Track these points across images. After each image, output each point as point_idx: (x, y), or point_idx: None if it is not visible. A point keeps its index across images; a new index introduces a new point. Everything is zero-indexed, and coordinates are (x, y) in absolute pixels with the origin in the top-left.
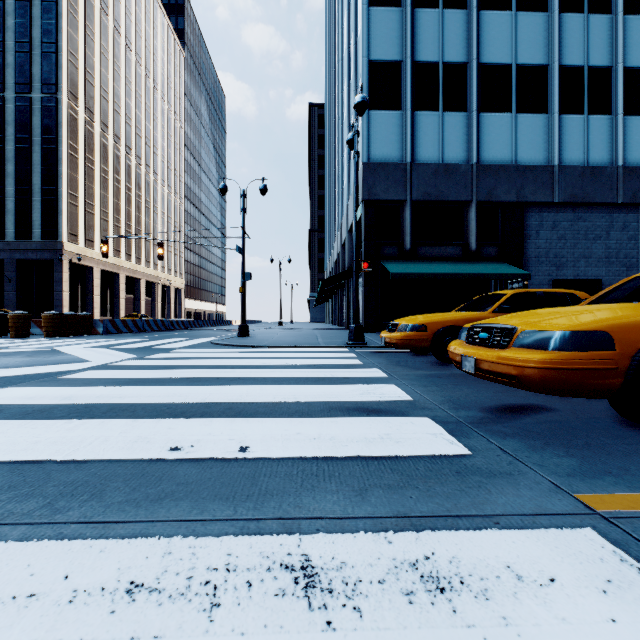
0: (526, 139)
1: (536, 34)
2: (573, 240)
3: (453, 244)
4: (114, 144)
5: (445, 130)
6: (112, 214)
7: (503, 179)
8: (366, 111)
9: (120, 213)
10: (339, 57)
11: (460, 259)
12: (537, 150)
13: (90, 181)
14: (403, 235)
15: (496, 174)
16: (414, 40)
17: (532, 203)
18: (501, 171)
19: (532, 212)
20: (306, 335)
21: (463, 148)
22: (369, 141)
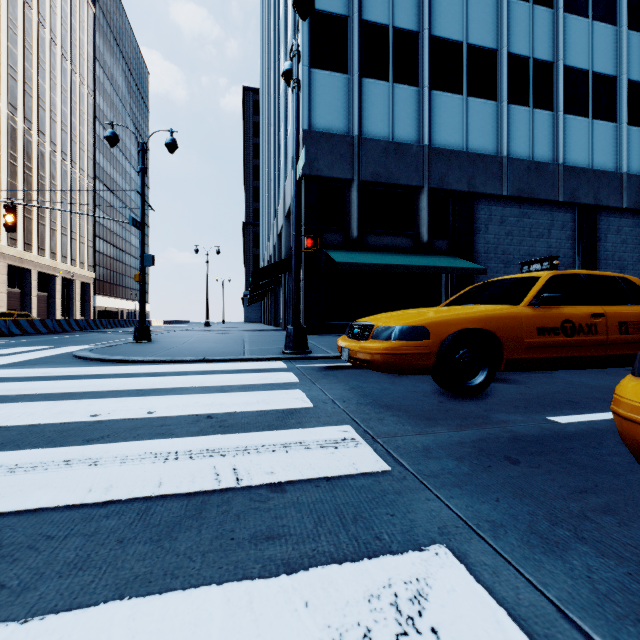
0: (477, 125)
1: (486, 15)
2: (519, 237)
3: (404, 234)
4: None
5: (395, 104)
6: None
7: (455, 166)
8: (307, 68)
9: None
10: (275, 26)
11: (411, 251)
12: (487, 139)
13: None
14: (349, 221)
15: (448, 159)
16: None
17: (482, 195)
18: (453, 157)
19: (482, 205)
20: (230, 339)
21: (414, 127)
22: (310, 105)
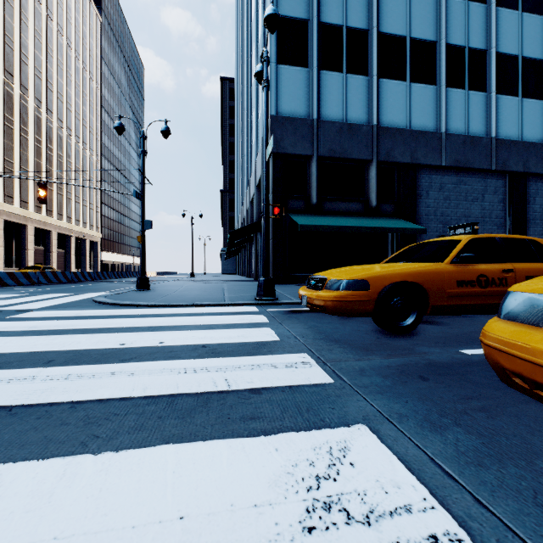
0: (418, 107)
1: (427, 12)
2: (456, 201)
3: (355, 200)
4: (20, 94)
5: (348, 91)
6: (18, 165)
7: (399, 142)
8: (274, 64)
9: (28, 164)
10: (248, 27)
11: (362, 214)
12: (427, 118)
13: None
14: (310, 189)
15: (393, 136)
16: (320, 1)
17: (423, 165)
18: (398, 134)
19: (423, 174)
20: (212, 288)
21: (364, 110)
22: (277, 95)
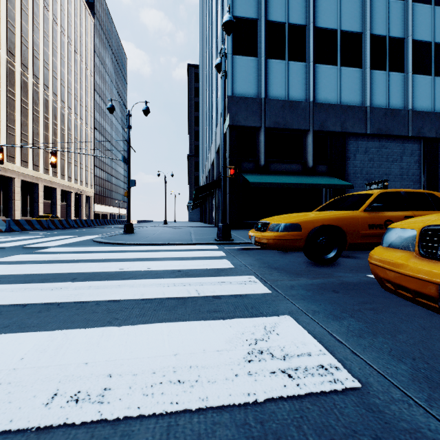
0: (347, 86)
1: (354, 9)
2: (379, 162)
3: (296, 162)
4: (33, 82)
5: (290, 75)
6: (31, 137)
7: (331, 114)
8: (230, 55)
9: (39, 136)
10: (209, 25)
11: (301, 173)
12: (355, 95)
13: (11, 109)
14: (259, 154)
15: (326, 110)
16: (267, 4)
17: (351, 133)
18: (330, 108)
19: (351, 140)
20: (182, 232)
21: (303, 89)
22: (233, 79)
